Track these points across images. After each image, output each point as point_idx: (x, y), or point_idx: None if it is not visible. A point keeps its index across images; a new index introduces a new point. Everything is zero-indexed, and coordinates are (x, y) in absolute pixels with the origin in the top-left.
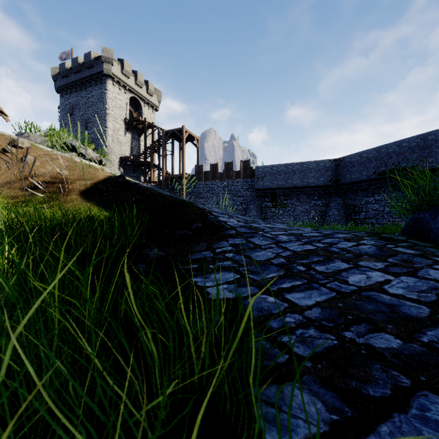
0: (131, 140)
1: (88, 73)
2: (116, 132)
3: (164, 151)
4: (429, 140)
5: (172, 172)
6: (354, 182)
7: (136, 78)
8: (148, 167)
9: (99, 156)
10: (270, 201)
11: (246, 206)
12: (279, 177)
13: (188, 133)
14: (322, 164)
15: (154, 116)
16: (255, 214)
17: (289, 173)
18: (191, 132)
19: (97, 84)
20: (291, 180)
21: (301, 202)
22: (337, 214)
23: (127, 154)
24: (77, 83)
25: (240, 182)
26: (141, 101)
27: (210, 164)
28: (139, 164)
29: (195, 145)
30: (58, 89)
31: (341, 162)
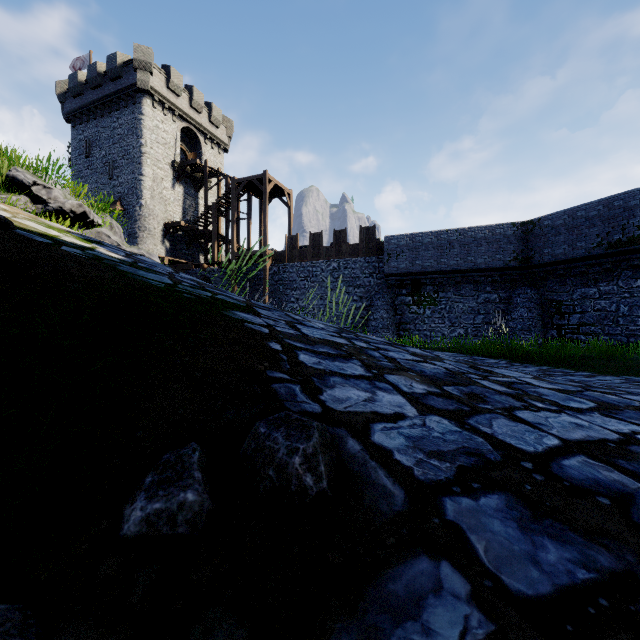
0: (183, 197)
1: (113, 88)
2: (158, 183)
3: (235, 213)
4: None
5: (248, 247)
6: (559, 262)
7: (192, 97)
8: (211, 240)
9: (80, 205)
10: (410, 294)
11: (369, 303)
12: (425, 253)
13: (273, 183)
14: (501, 231)
15: (222, 159)
16: (384, 316)
17: (442, 247)
18: (278, 182)
19: (128, 105)
20: (447, 259)
21: (463, 295)
22: (528, 316)
23: (177, 219)
24: (96, 105)
25: (359, 262)
26: (200, 134)
27: (310, 233)
28: (196, 234)
29: (286, 204)
30: (68, 116)
31: (535, 226)
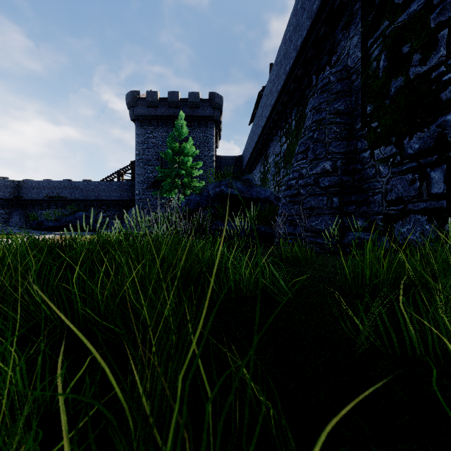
0: None
1: None
2: None
3: None
4: (72, 185)
5: None
6: (32, 200)
7: None
8: None
9: None
10: None
11: None
12: None
13: None
14: (6, 182)
15: None
16: None
17: None
18: None
19: None
20: None
21: None
22: (19, 220)
23: None
24: None
25: None
26: None
27: None
28: None
29: None
30: None
31: (23, 184)
